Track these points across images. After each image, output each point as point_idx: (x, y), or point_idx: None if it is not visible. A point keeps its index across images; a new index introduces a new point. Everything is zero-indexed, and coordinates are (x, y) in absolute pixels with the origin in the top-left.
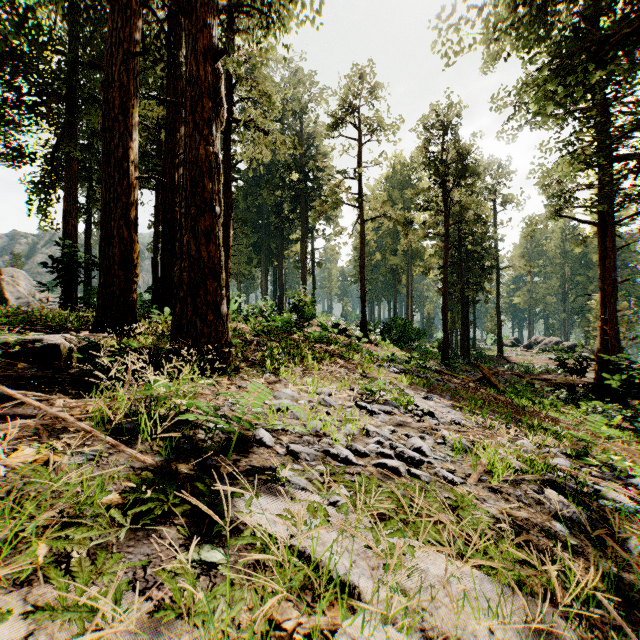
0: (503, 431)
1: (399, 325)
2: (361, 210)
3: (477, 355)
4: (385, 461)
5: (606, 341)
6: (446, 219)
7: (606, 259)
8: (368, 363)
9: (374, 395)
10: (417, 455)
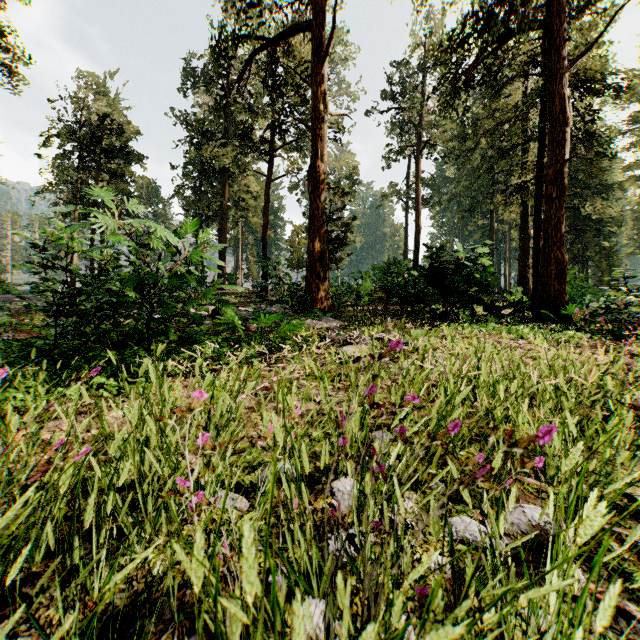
0: None
1: None
2: None
3: None
4: None
5: None
6: None
7: None
8: None
9: None
10: None
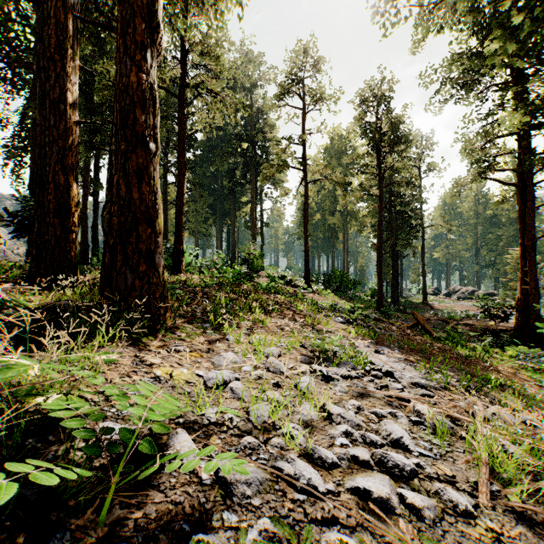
0: (466, 391)
1: (338, 276)
2: (305, 173)
3: (405, 302)
4: (368, 487)
5: (526, 291)
6: (381, 181)
7: (526, 217)
8: (314, 313)
9: (327, 353)
10: (406, 462)
